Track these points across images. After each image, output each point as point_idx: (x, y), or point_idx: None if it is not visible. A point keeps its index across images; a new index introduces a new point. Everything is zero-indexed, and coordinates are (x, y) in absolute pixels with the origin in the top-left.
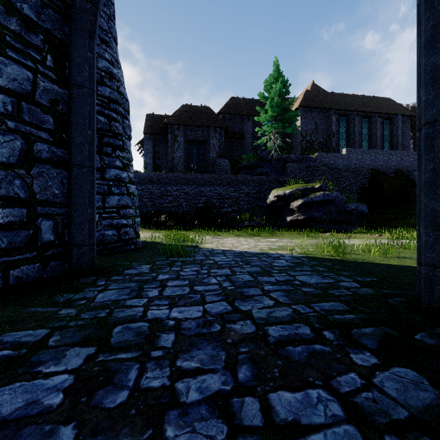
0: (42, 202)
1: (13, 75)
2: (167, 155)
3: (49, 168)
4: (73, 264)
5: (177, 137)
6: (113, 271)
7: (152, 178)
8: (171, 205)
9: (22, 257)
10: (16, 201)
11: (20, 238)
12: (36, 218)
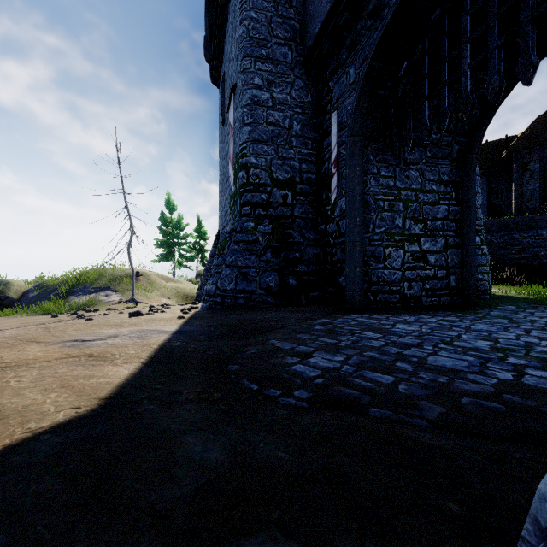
0: (451, 267)
1: (441, 211)
2: (509, 189)
3: (453, 250)
4: (463, 299)
5: (528, 165)
6: (487, 306)
7: (489, 226)
8: (519, 256)
9: (444, 292)
10: (442, 267)
11: (443, 284)
12: (448, 274)
